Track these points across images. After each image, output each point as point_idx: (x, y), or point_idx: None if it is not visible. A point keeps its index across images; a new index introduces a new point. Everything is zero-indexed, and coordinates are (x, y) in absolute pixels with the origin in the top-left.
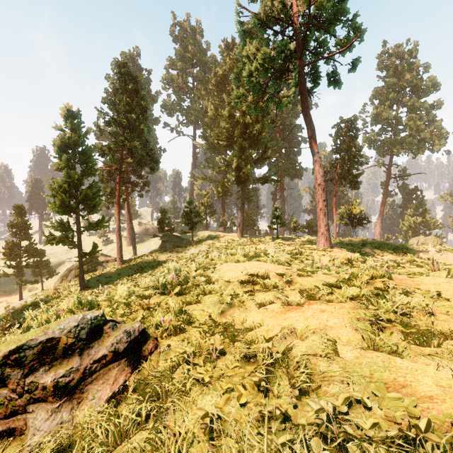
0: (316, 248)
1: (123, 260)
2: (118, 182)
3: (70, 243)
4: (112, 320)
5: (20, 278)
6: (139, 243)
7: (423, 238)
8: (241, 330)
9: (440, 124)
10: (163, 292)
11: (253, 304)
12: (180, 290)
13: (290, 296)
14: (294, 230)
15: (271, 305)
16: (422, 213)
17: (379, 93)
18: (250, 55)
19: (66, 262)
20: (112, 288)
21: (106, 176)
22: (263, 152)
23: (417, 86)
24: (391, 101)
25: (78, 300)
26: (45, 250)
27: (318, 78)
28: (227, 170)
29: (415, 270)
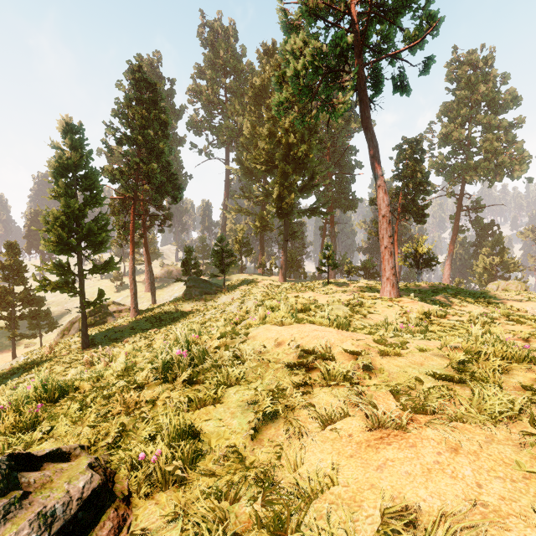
0: (379, 296)
1: (138, 310)
2: (132, 215)
3: (69, 289)
4: (52, 453)
5: (13, 332)
6: (160, 288)
7: (504, 282)
8: (292, 493)
9: (521, 146)
10: (165, 377)
11: (312, 414)
12: (191, 376)
13: (377, 402)
14: (348, 273)
15: (345, 421)
16: (499, 252)
17: (449, 108)
18: (295, 50)
19: (71, 312)
20: (120, 347)
21: (117, 207)
22: (310, 178)
23: (493, 101)
24: (462, 118)
25: (42, 383)
26: (45, 297)
27: (380, 83)
28: (267, 200)
29: (515, 328)
